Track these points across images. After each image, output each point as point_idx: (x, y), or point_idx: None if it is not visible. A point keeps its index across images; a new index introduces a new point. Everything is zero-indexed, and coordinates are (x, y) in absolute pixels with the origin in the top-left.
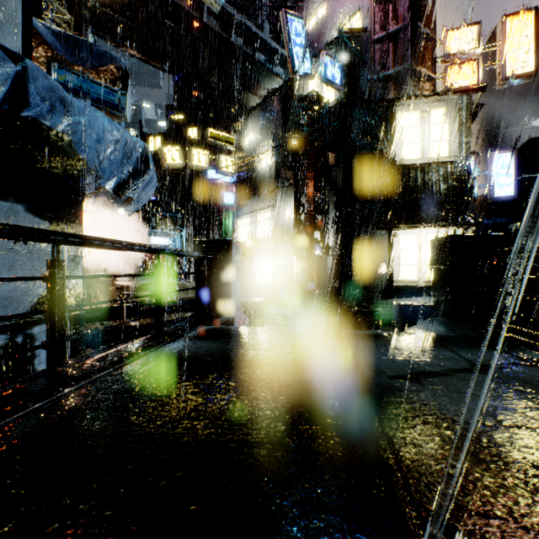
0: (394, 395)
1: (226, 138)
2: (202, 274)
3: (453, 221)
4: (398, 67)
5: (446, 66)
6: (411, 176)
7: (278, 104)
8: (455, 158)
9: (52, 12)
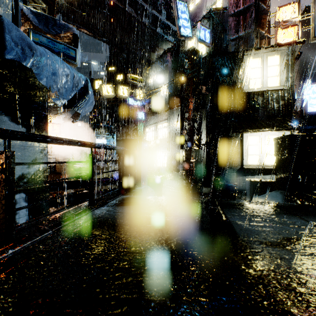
0: (272, 263)
1: (139, 79)
2: (122, 161)
3: (283, 127)
4: (246, 31)
5: (277, 30)
6: (255, 99)
7: (170, 57)
8: (284, 87)
9: (35, 3)
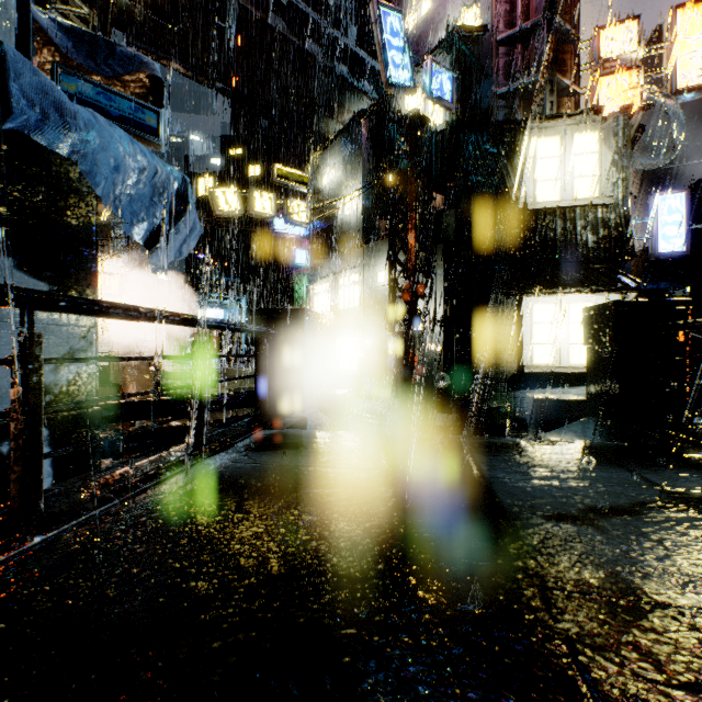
0: (560, 551)
1: (298, 177)
2: (262, 356)
3: (606, 284)
4: (530, 78)
5: (594, 77)
6: (547, 224)
7: (367, 130)
8: (607, 200)
9: (64, 4)
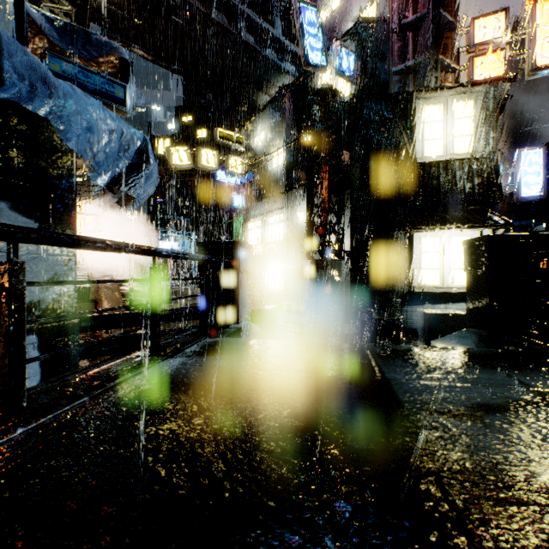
0: (452, 443)
1: (235, 138)
2: (206, 279)
3: (480, 221)
4: (419, 58)
5: (470, 57)
6: (433, 174)
7: (290, 100)
8: (481, 154)
9: (52, 3)
